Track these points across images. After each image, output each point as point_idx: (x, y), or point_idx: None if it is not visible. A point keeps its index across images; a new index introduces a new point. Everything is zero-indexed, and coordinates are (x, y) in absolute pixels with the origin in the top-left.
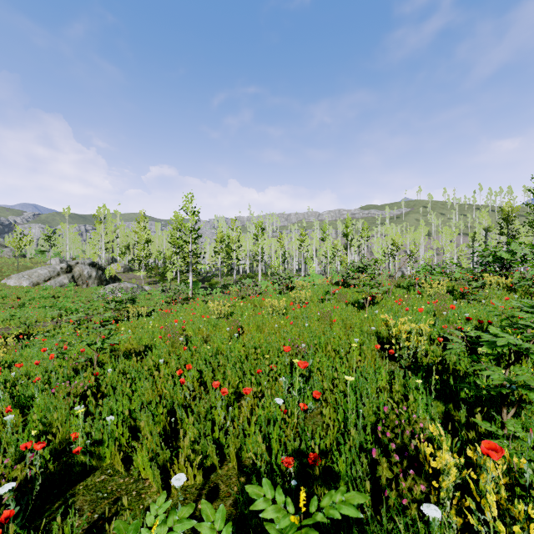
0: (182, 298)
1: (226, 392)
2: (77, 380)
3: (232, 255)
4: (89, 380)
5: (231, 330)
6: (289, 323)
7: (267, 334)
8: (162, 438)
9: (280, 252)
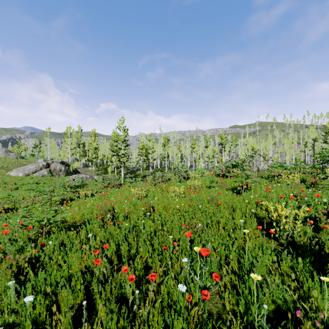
0: (117, 184)
1: (133, 279)
2: (27, 248)
3: (149, 157)
4: (35, 250)
5: (145, 209)
6: (187, 204)
7: (171, 213)
8: (76, 317)
9: (179, 155)
